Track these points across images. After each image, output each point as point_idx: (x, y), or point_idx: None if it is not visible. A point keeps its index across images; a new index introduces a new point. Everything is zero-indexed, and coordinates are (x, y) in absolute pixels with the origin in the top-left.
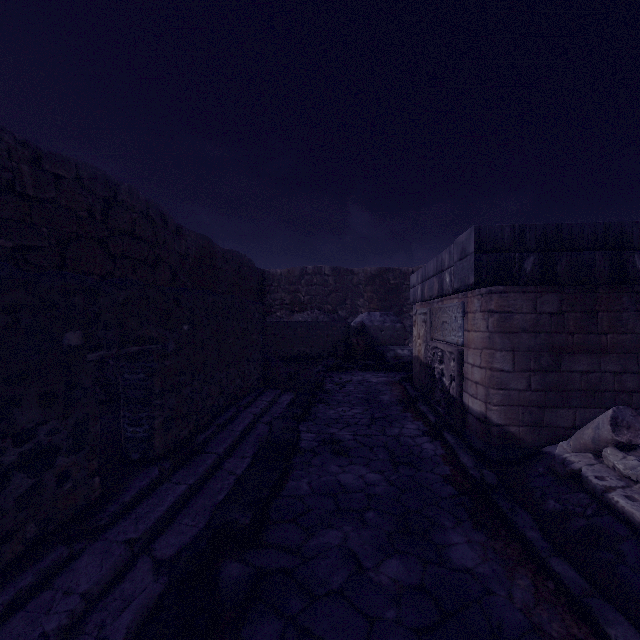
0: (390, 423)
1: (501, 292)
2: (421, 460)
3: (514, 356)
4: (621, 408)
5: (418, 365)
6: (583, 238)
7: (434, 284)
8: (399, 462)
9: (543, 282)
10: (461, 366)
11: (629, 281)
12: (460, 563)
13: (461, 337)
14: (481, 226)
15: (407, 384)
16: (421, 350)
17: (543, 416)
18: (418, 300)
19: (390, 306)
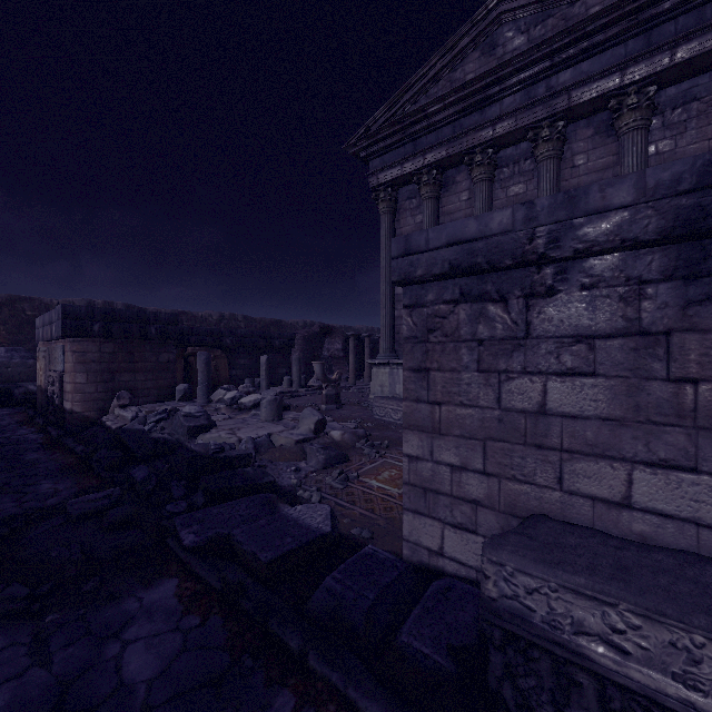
0: (4, 433)
1: (81, 341)
2: (25, 442)
3: (89, 375)
4: (124, 392)
5: (41, 392)
6: (127, 317)
7: (49, 331)
8: (6, 445)
9: (105, 337)
10: (63, 385)
11: (149, 338)
12: (30, 459)
13: (63, 367)
14: (67, 305)
15: (31, 410)
16: (43, 380)
17: (106, 405)
18: (41, 340)
19: (26, 340)
